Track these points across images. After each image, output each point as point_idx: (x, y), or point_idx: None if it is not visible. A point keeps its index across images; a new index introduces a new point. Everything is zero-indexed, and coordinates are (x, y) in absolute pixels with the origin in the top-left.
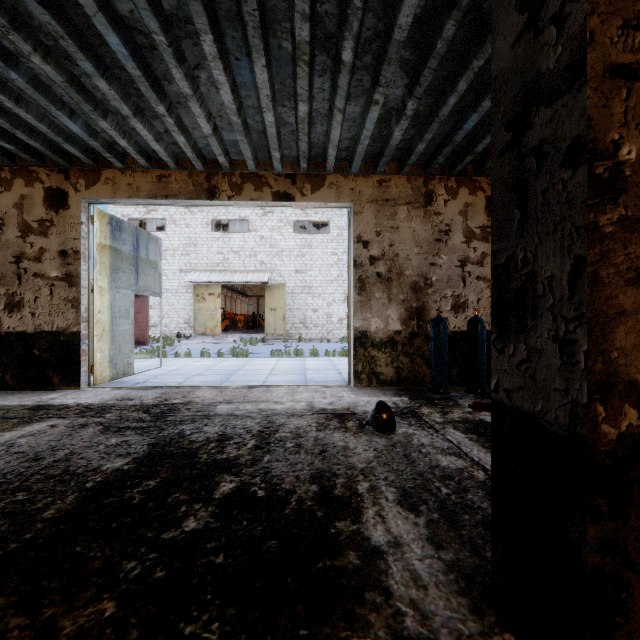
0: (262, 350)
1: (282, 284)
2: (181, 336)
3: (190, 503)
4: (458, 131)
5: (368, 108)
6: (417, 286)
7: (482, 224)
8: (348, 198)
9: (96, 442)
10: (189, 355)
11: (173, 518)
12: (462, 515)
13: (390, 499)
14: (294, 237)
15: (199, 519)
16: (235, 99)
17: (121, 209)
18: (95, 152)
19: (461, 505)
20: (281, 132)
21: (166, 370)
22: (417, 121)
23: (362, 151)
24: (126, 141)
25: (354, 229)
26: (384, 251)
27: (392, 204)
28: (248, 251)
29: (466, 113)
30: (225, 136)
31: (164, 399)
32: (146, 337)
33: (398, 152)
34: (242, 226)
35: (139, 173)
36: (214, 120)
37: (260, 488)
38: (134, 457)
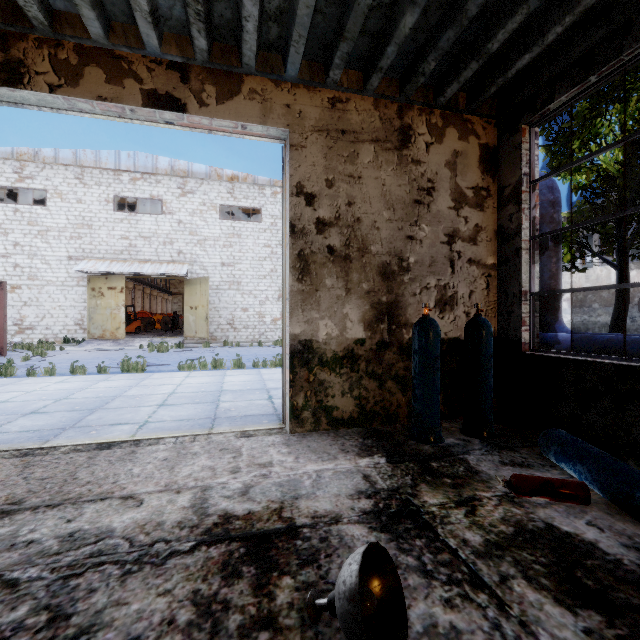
0: (172, 359)
1: (204, 278)
2: (69, 341)
3: None
4: None
5: None
6: (388, 270)
7: (475, 184)
8: (281, 120)
9: None
10: (51, 372)
11: None
12: None
13: None
14: (220, 224)
15: None
16: None
17: None
18: None
19: None
20: None
21: None
22: None
23: (306, 15)
24: None
25: (291, 172)
26: (339, 212)
27: (351, 139)
28: (162, 237)
29: None
30: None
31: None
32: (2, 344)
33: (365, 41)
34: (158, 210)
35: None
36: None
37: None
38: None
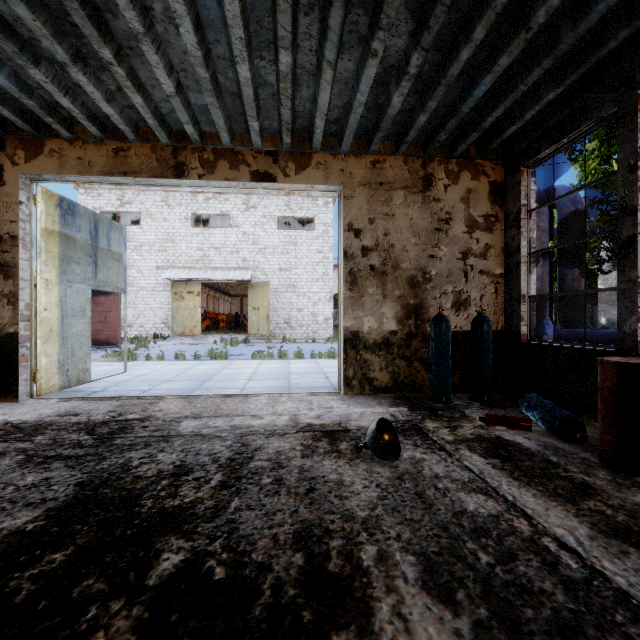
0: (243, 351)
1: (265, 282)
2: (158, 337)
3: (106, 599)
4: (466, 99)
5: (364, 62)
6: (415, 281)
7: (485, 212)
8: (337, 180)
9: (4, 482)
10: (162, 358)
11: (69, 637)
12: (522, 609)
13: (410, 578)
14: (278, 233)
15: (112, 637)
16: (200, 43)
17: (92, 201)
18: (35, 117)
19: (515, 587)
20: (259, 95)
21: (132, 375)
22: (420, 85)
23: (355, 123)
24: (69, 100)
25: (344, 215)
26: (378, 241)
27: (387, 188)
28: (230, 247)
29: (478, 75)
30: (192, 99)
31: (118, 414)
32: (117, 338)
33: (395, 127)
34: (224, 222)
35: (91, 145)
36: (177, 75)
37: (219, 562)
38: (48, 507)
